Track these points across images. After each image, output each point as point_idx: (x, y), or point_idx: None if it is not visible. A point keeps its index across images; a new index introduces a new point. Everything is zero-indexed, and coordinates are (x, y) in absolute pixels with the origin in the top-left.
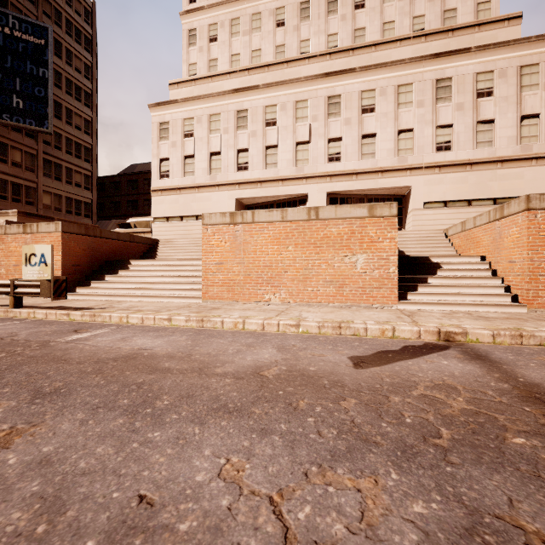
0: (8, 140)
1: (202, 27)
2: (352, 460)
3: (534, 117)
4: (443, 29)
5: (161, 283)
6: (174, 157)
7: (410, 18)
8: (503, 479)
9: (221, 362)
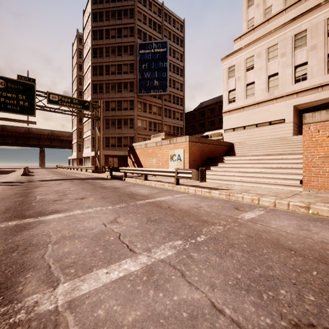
0: (152, 102)
1: None
2: None
3: None
4: None
5: (254, 172)
6: (239, 87)
7: None
8: None
9: None
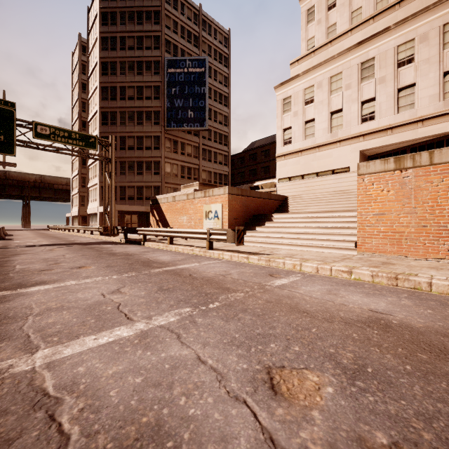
0: (185, 140)
1: (320, 1)
2: None
3: None
4: None
5: (306, 233)
6: (296, 125)
7: None
8: None
9: None
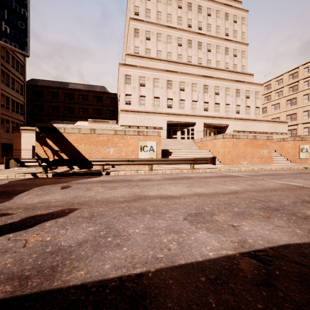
0: None
1: (142, 30)
2: None
3: (258, 107)
4: (235, 71)
5: None
6: (134, 95)
7: (224, 62)
8: None
9: None
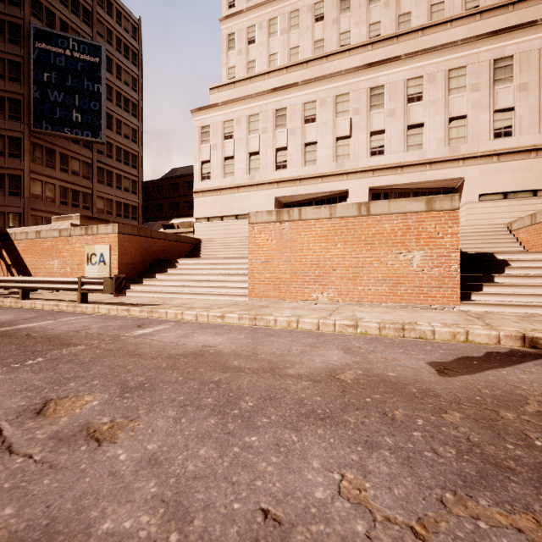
0: (69, 151)
1: (240, 31)
2: (491, 488)
3: None
4: (501, 3)
5: (207, 281)
6: (215, 159)
7: None
8: None
9: (290, 362)
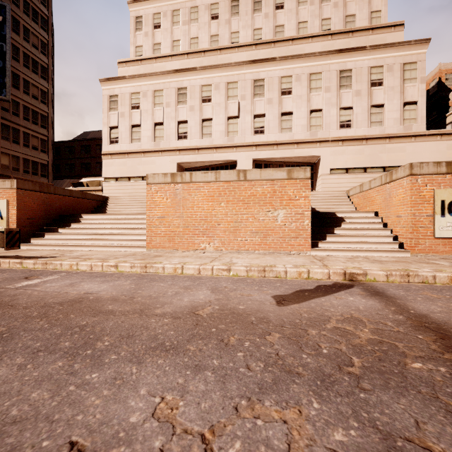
0: None
1: (147, 15)
2: (277, 391)
3: (413, 103)
4: (345, 30)
5: (110, 234)
6: (123, 126)
7: (319, 20)
8: (408, 402)
9: (161, 303)
